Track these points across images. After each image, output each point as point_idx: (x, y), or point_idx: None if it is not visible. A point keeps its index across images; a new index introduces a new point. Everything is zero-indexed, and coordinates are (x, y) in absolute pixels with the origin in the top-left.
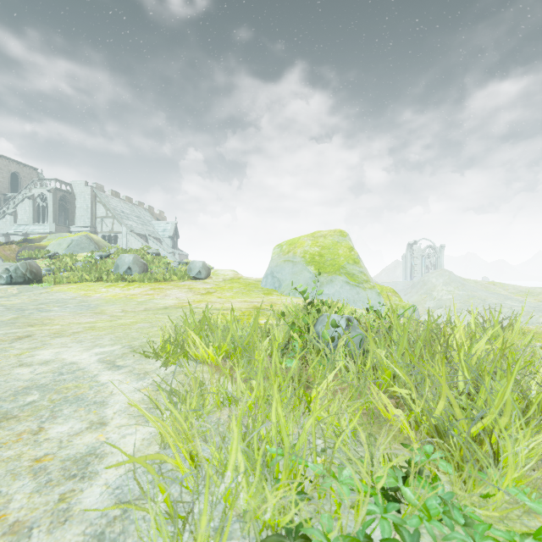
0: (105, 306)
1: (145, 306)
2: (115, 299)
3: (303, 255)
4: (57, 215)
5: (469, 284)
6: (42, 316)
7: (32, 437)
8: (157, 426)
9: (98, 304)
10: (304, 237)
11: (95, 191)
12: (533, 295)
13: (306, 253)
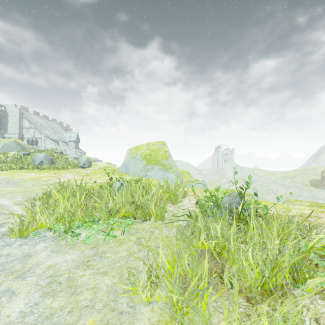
0: (23, 183)
1: (46, 182)
2: (30, 179)
3: (141, 154)
4: None
5: (244, 169)
6: None
7: None
8: (23, 209)
9: (19, 182)
10: (143, 145)
11: (22, 111)
12: (274, 175)
13: (142, 154)
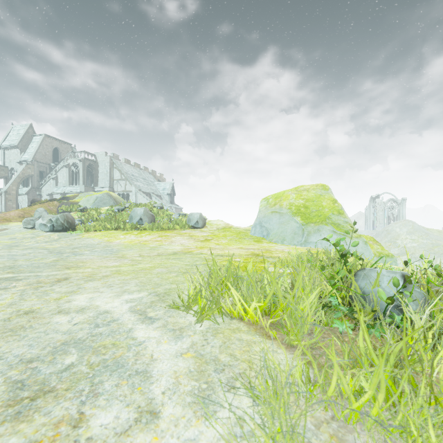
0: (125, 251)
1: (157, 252)
2: (132, 244)
3: (289, 207)
4: (85, 179)
5: (432, 233)
6: (76, 259)
7: (71, 432)
8: None
9: (119, 249)
10: (288, 191)
11: (112, 160)
12: None
13: (291, 205)
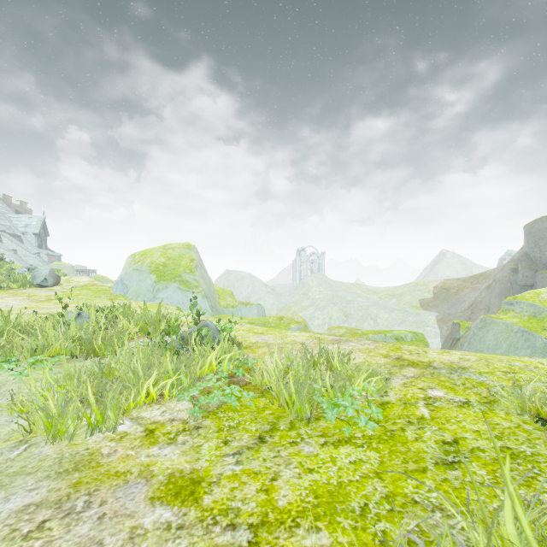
0: None
1: None
2: None
3: (150, 265)
4: None
5: (337, 285)
6: None
7: None
8: None
9: None
10: (156, 249)
11: None
12: (377, 293)
13: (153, 263)
